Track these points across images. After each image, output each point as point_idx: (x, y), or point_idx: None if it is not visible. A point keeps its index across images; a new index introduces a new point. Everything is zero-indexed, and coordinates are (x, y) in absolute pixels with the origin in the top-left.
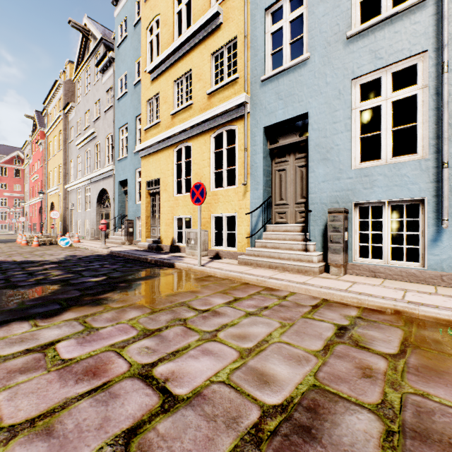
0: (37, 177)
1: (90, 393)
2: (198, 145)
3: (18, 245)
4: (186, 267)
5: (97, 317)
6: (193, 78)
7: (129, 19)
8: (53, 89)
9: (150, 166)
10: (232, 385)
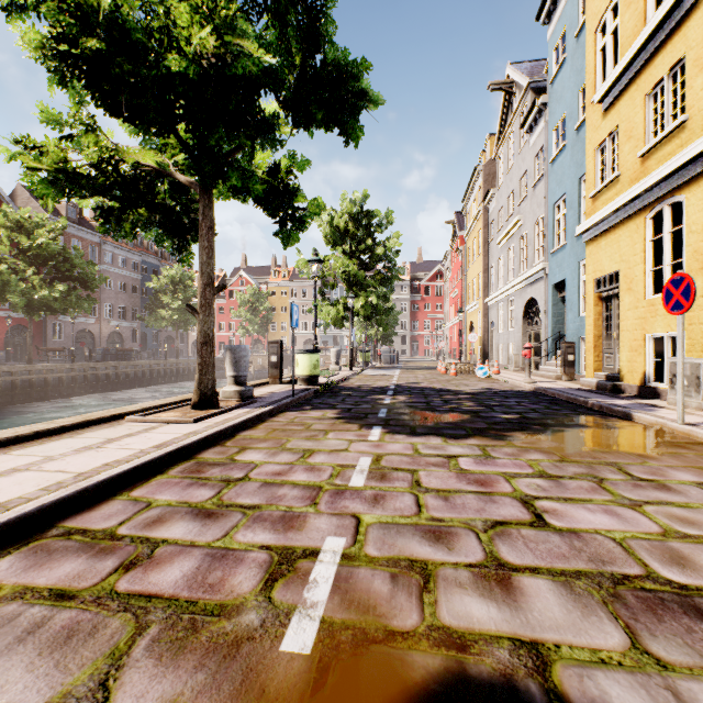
0: (456, 293)
1: (475, 493)
2: (698, 196)
3: (438, 373)
4: (652, 422)
5: (496, 449)
6: (688, 70)
7: (568, 31)
8: (471, 180)
9: (601, 253)
10: (621, 545)
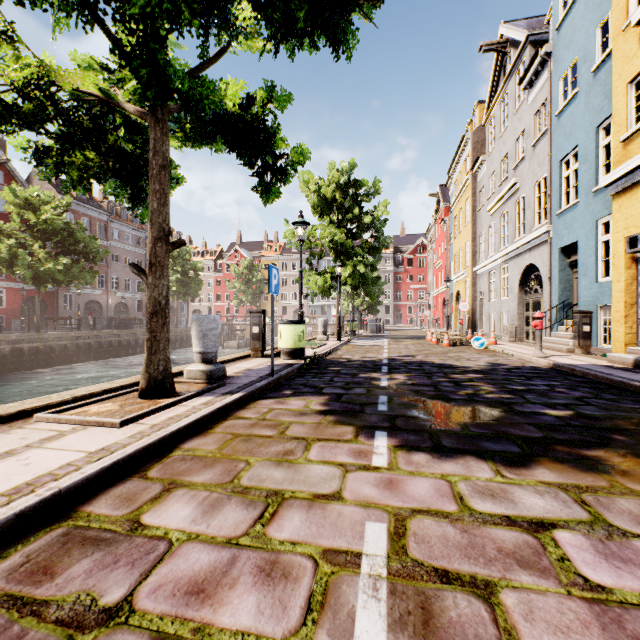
0: (440, 263)
1: None
2: None
3: (428, 343)
4: None
5: (603, 500)
6: None
7: None
8: (458, 150)
9: (638, 205)
10: None
